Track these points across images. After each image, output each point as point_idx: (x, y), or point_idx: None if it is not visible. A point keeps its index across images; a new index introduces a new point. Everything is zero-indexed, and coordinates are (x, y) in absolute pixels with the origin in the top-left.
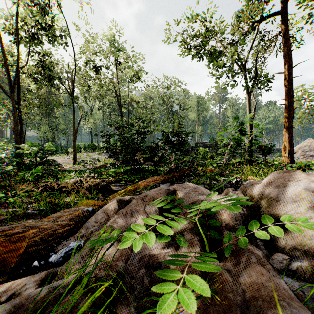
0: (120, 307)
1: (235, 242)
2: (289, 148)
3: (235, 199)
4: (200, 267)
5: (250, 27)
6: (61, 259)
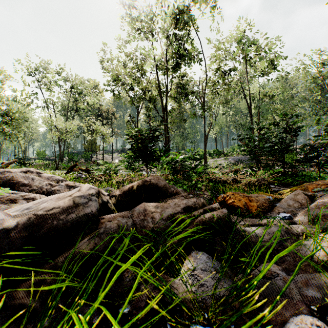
0: None
1: None
2: None
3: None
4: None
5: None
6: None
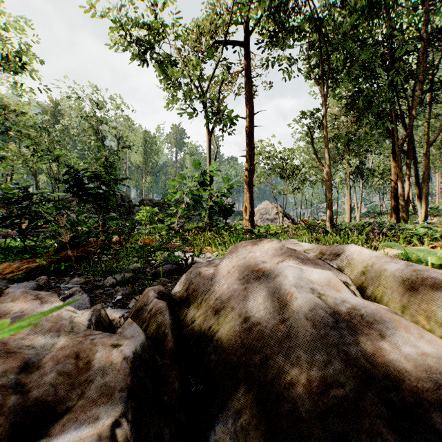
0: None
1: None
2: (250, 210)
3: None
4: None
5: (210, 45)
6: None
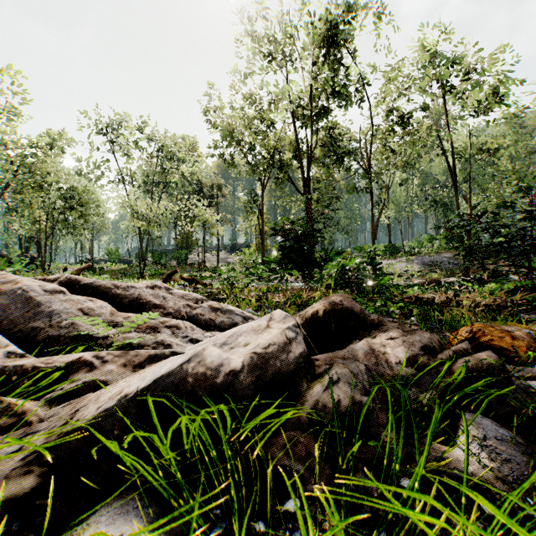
0: None
1: None
2: None
3: None
4: None
5: None
6: None
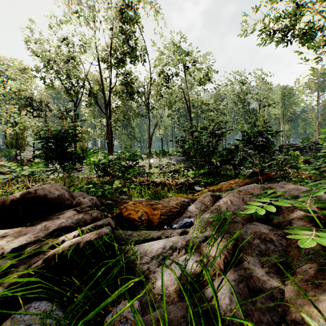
0: (246, 256)
1: None
2: None
3: None
4: None
5: None
6: (182, 227)
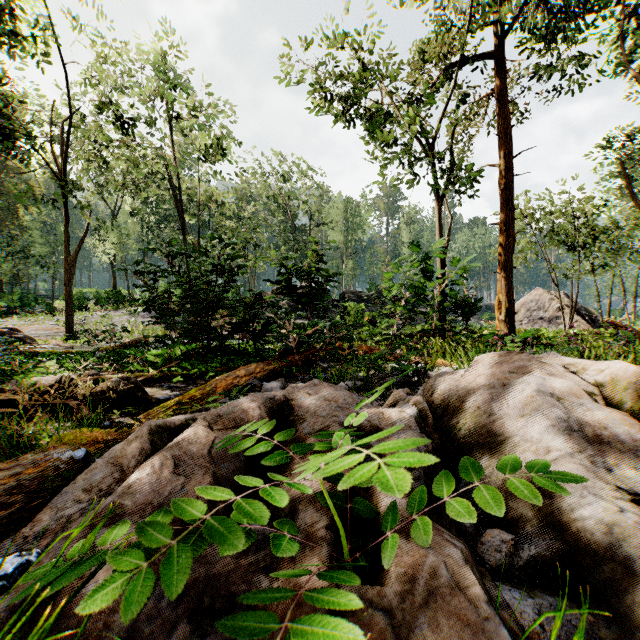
0: None
1: (406, 525)
2: (507, 306)
3: (401, 446)
4: (315, 634)
5: (441, 73)
6: None
